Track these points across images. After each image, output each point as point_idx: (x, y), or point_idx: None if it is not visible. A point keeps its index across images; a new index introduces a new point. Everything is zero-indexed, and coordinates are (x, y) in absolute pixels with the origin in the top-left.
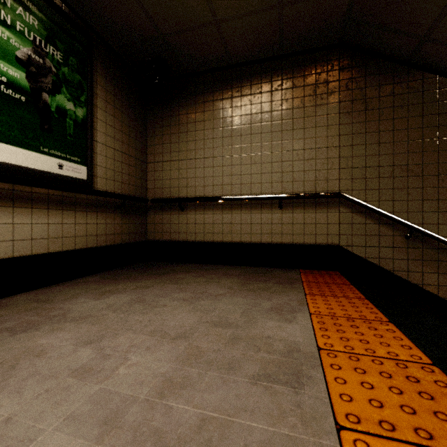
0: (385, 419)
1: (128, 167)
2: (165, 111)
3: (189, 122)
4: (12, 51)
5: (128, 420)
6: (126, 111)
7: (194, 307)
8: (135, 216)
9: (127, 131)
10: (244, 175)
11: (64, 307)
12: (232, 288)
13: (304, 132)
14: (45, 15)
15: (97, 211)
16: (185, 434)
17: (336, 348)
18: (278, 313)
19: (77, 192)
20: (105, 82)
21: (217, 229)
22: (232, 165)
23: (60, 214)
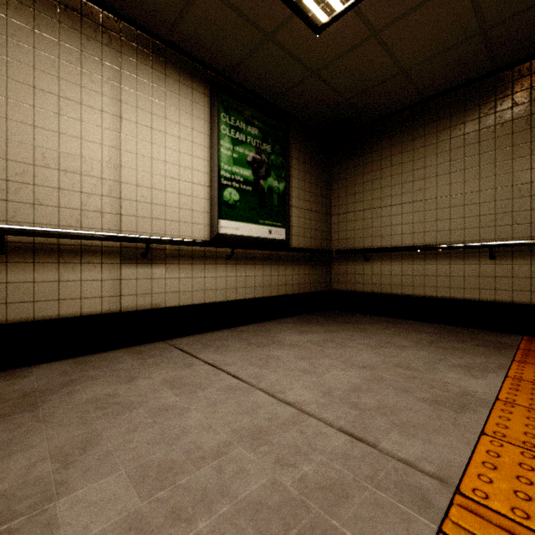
0: (532, 442)
1: (315, 222)
2: (349, 162)
3: (374, 170)
4: (245, 158)
5: (336, 395)
6: (313, 172)
7: (378, 352)
8: (321, 267)
9: (314, 190)
10: (441, 221)
11: (279, 337)
12: (419, 343)
13: (530, 160)
14: (261, 123)
15: (292, 264)
16: (369, 407)
17: (518, 403)
18: (465, 370)
19: (280, 251)
20: (298, 153)
21: (406, 281)
22: (425, 210)
23: (269, 268)
